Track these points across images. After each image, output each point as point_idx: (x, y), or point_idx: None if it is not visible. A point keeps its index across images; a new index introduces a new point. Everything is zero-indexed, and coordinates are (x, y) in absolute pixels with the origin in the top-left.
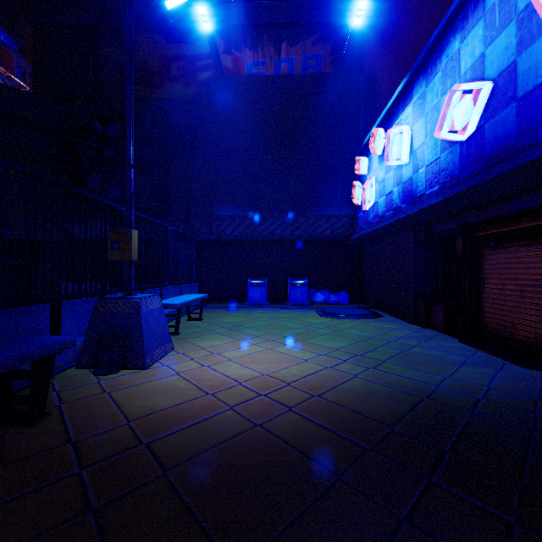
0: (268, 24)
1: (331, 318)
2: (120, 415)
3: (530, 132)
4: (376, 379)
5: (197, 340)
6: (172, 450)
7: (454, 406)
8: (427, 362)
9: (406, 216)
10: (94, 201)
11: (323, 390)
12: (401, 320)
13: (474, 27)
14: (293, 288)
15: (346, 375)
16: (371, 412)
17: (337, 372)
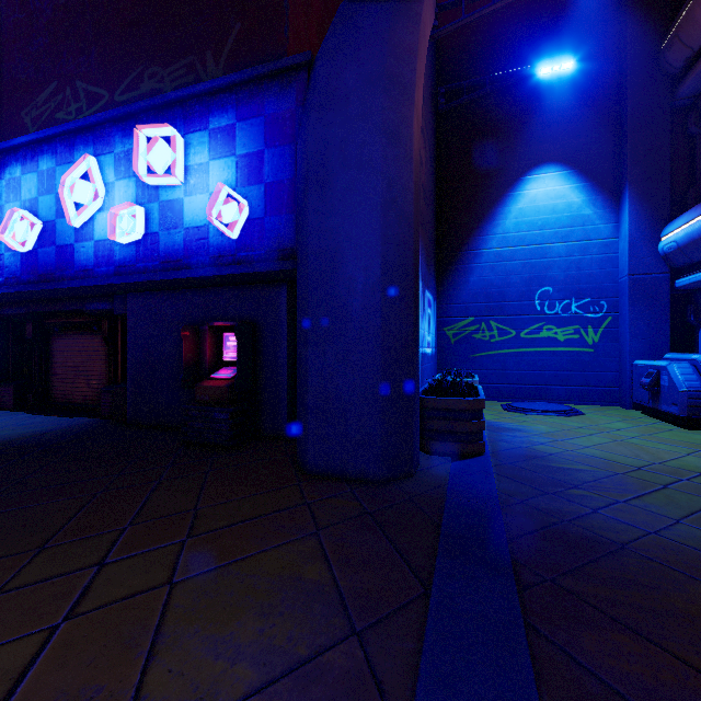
0: None
1: None
2: None
3: (63, 270)
4: None
5: None
6: None
7: (5, 442)
8: None
9: None
10: None
11: None
12: None
13: (32, 173)
14: None
15: None
16: None
17: None
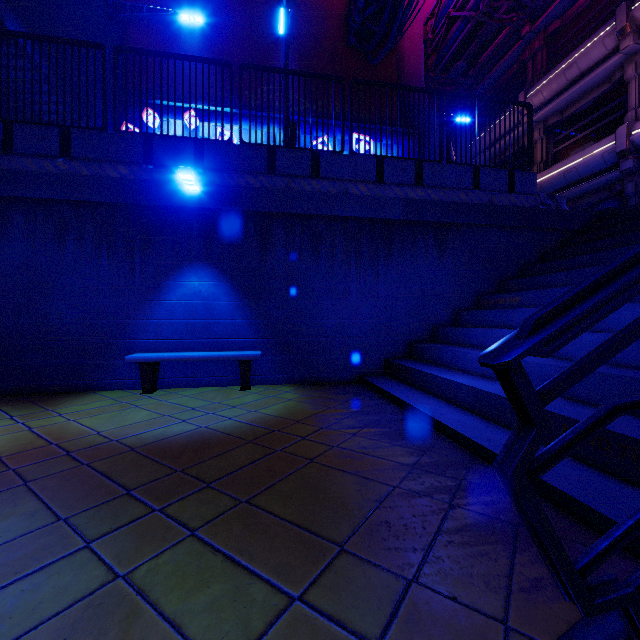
0: None
1: None
2: None
3: None
4: None
5: None
6: None
7: None
8: None
9: None
10: None
11: None
12: None
13: None
14: None
15: None
16: None
17: None
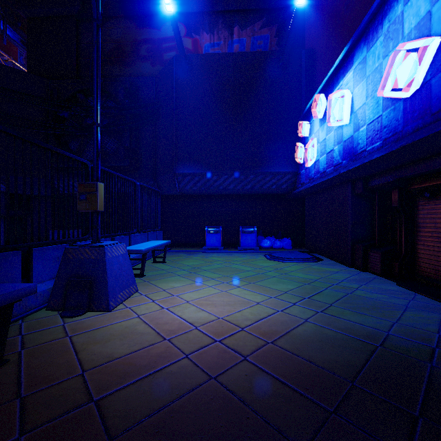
0: (223, 11)
1: (278, 262)
2: (76, 363)
3: None
4: (326, 324)
5: (160, 281)
6: (122, 409)
7: (410, 357)
8: (372, 306)
9: (347, 171)
10: (76, 162)
11: (277, 336)
12: (340, 264)
13: None
14: (244, 235)
15: (297, 319)
16: (327, 363)
17: (288, 316)
